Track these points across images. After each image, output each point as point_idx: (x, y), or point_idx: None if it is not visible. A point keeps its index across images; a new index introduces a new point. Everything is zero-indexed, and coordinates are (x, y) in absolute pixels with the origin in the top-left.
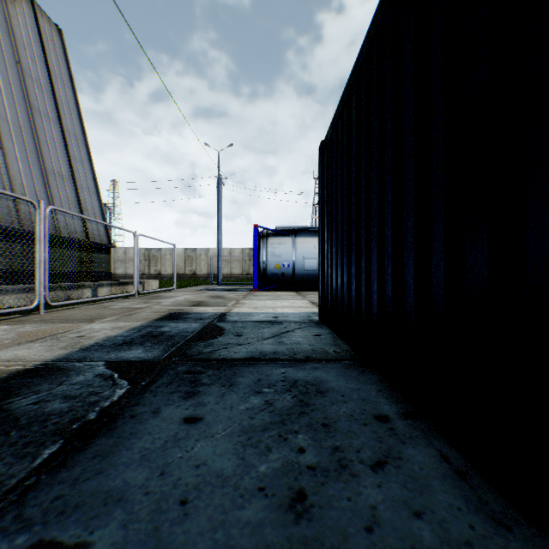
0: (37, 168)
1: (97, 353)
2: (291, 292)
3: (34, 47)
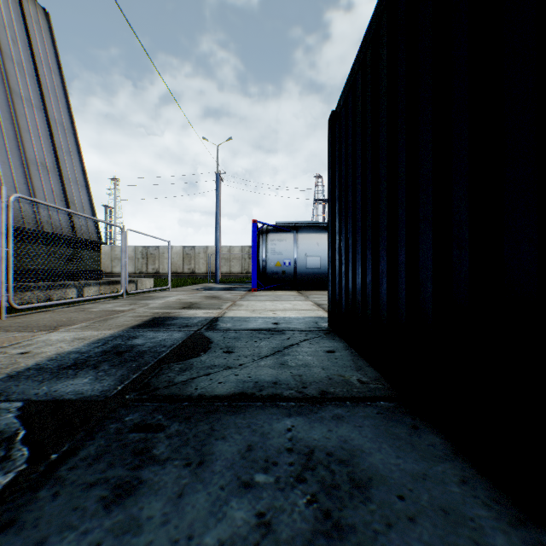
0: (16, 157)
1: (24, 384)
2: (292, 291)
3: (16, 28)
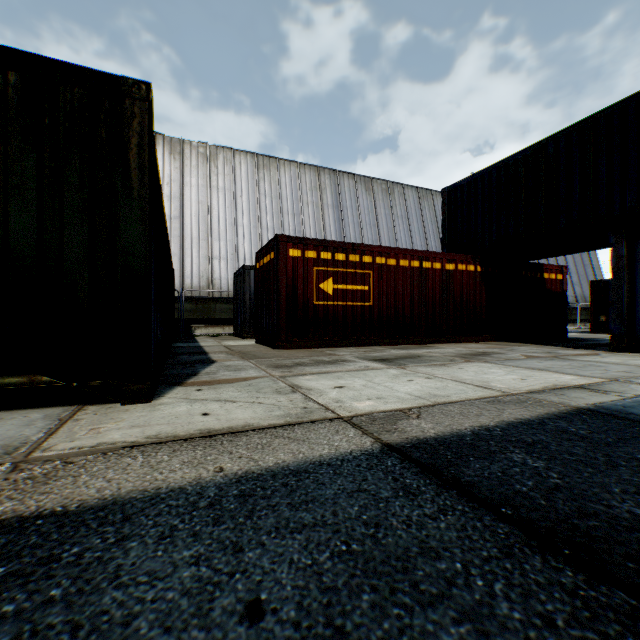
0: (586, 286)
1: None
2: None
3: None
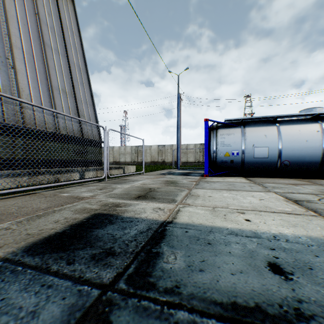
0: (44, 85)
1: None
2: (240, 178)
3: (51, 7)
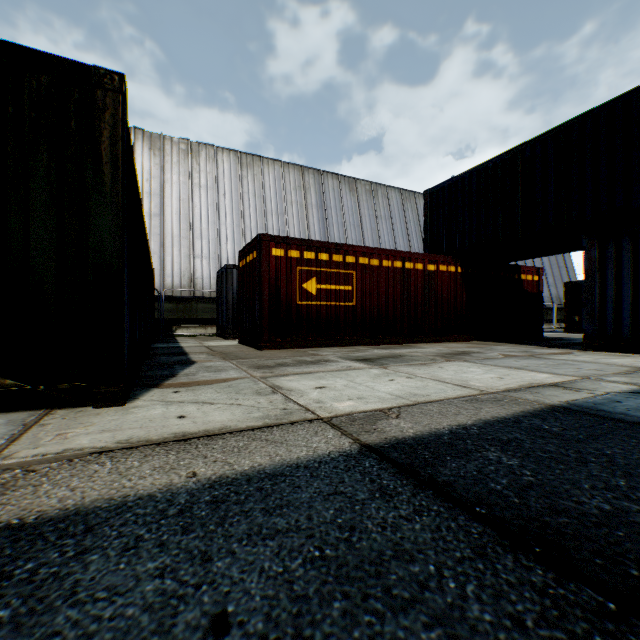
0: (561, 287)
1: None
2: None
3: None
